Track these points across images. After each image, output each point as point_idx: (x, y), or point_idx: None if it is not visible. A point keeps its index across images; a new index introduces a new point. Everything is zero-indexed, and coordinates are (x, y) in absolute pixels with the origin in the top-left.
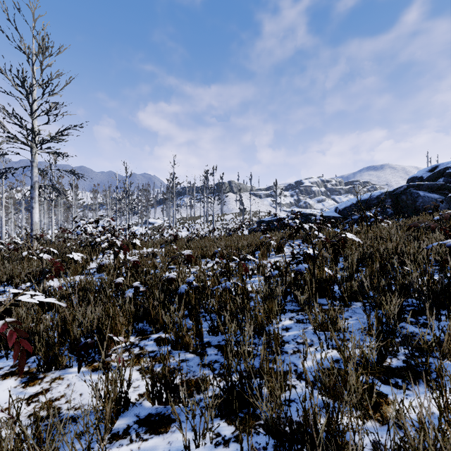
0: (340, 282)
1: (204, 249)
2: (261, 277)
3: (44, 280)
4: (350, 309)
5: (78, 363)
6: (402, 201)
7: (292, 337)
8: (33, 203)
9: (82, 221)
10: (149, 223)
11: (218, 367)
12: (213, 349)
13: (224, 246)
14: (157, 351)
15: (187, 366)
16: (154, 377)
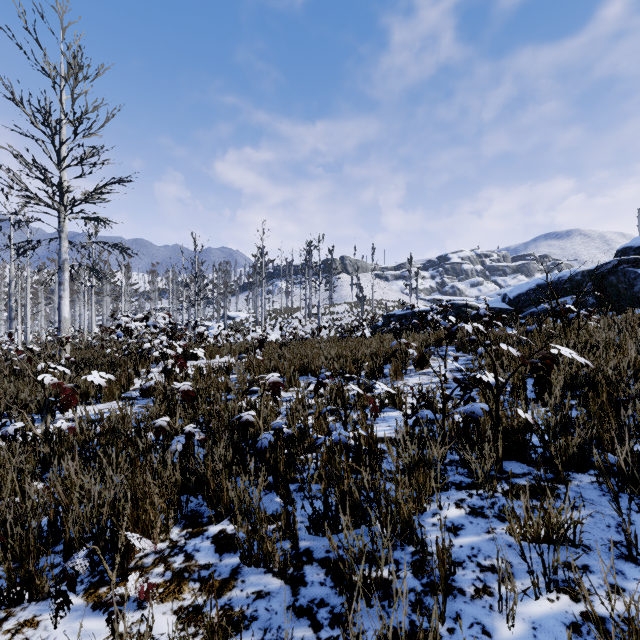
0: (543, 434)
1: (305, 360)
2: (397, 412)
3: (48, 416)
4: (570, 488)
5: (56, 608)
6: (610, 284)
7: (468, 552)
8: (61, 290)
9: (123, 318)
10: (229, 318)
11: (327, 620)
12: (316, 568)
13: (335, 357)
14: (215, 567)
15: (267, 611)
16: (203, 634)
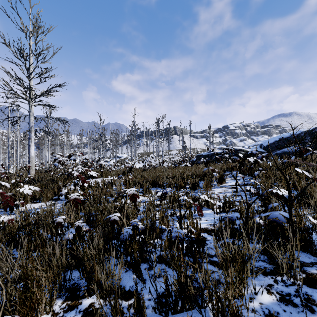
0: None
1: (155, 178)
2: (210, 211)
3: None
4: None
5: None
6: None
7: None
8: (30, 142)
9: (57, 155)
10: (118, 157)
11: None
12: None
13: (172, 177)
14: None
15: None
16: None
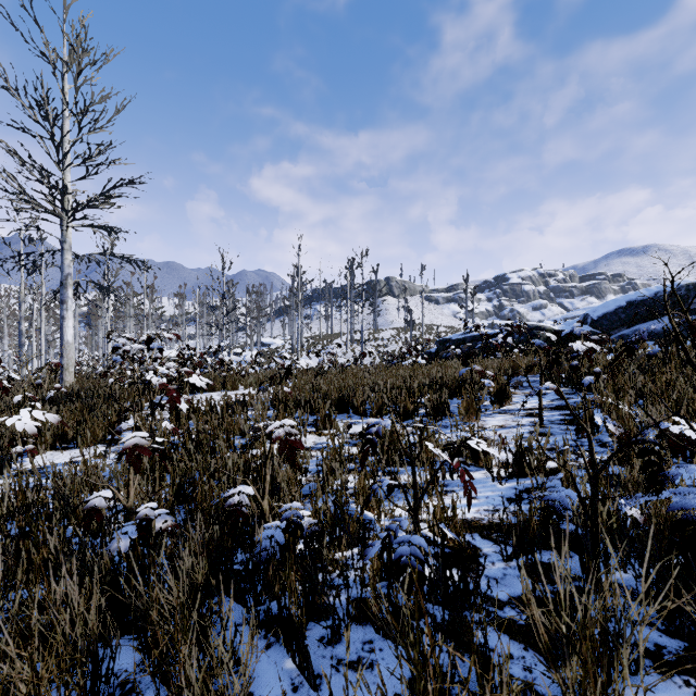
0: None
1: (345, 393)
2: (481, 473)
3: None
4: None
5: None
6: None
7: None
8: (64, 310)
9: (120, 339)
10: (263, 345)
11: None
12: None
13: (384, 389)
14: None
15: None
16: None
